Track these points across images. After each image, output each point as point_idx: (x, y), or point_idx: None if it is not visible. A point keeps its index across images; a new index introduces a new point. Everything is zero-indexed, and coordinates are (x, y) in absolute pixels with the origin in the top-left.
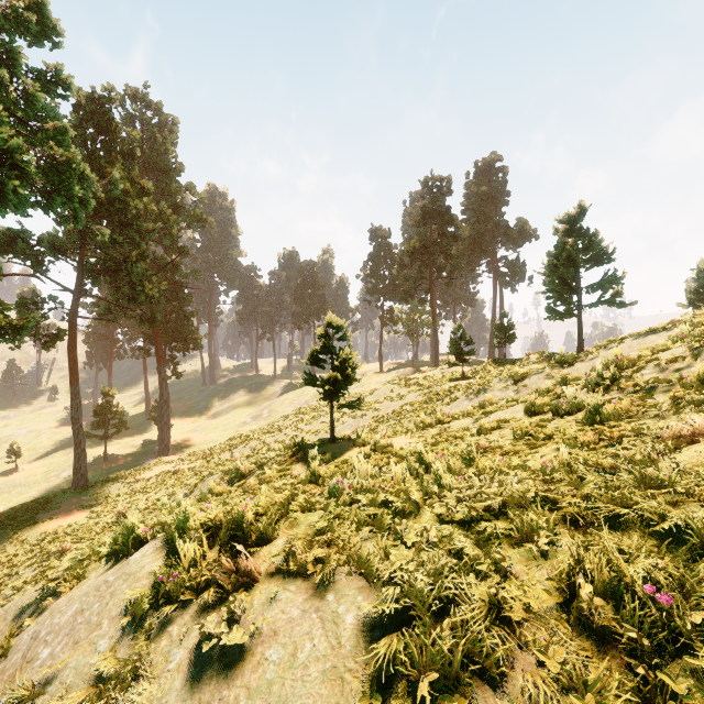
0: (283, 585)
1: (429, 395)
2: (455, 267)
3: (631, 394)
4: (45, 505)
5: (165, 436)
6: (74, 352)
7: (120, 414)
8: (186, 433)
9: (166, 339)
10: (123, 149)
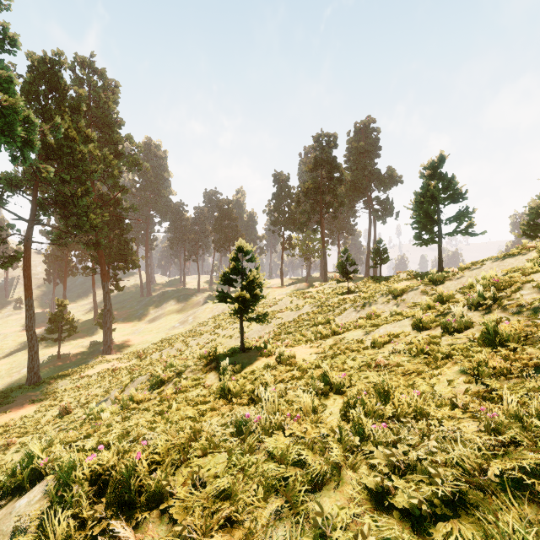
0: None
1: (322, 306)
2: (340, 204)
3: (518, 314)
4: (2, 399)
5: (108, 338)
6: (28, 271)
7: (71, 320)
8: (126, 336)
9: (109, 260)
10: (71, 103)
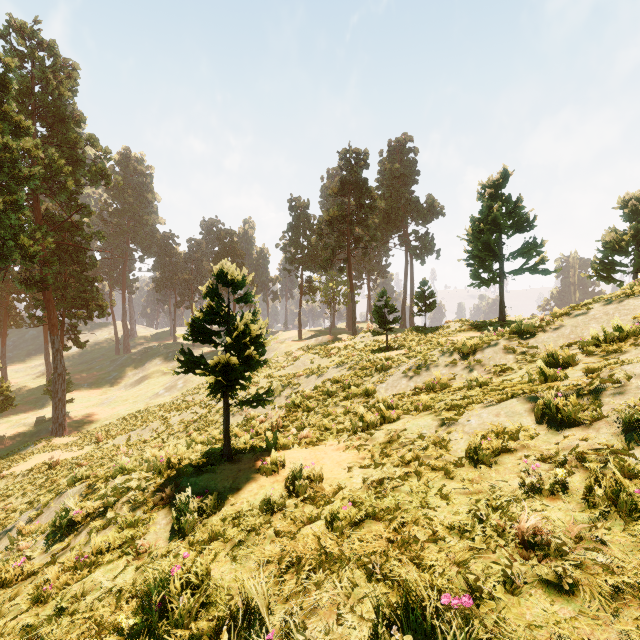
0: None
1: (355, 368)
2: (372, 238)
3: None
4: None
5: (59, 413)
6: None
7: (5, 390)
8: (91, 407)
9: (64, 305)
10: None
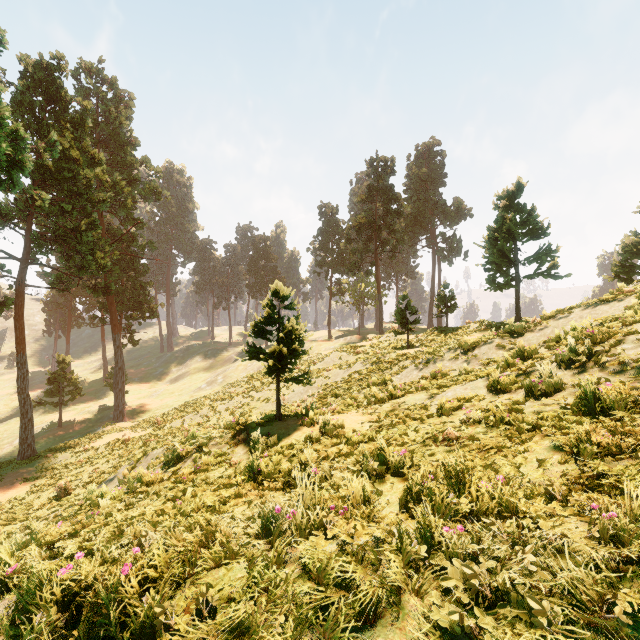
0: None
1: (377, 363)
2: (399, 242)
3: (621, 373)
4: None
5: (120, 402)
6: (20, 321)
7: (75, 381)
8: (143, 399)
9: (122, 308)
10: (73, 118)
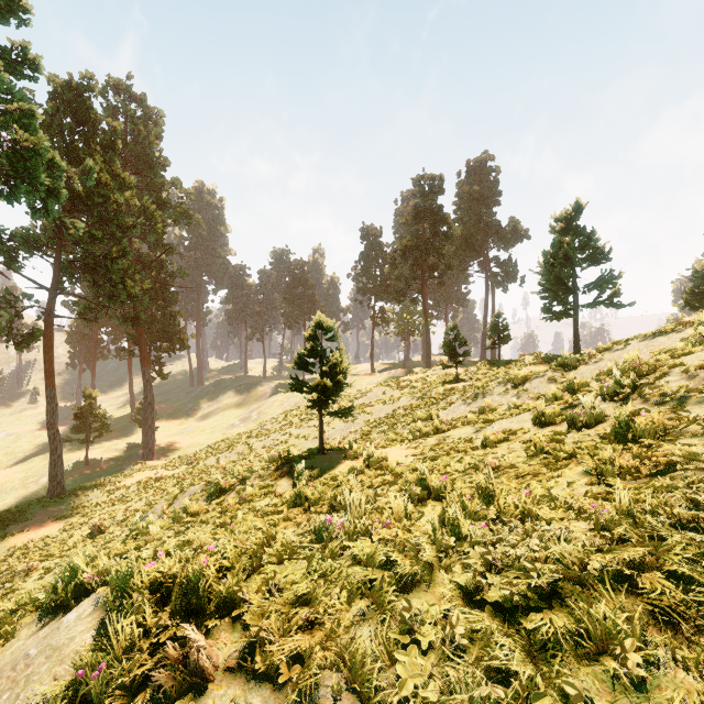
0: (245, 694)
1: (423, 398)
2: (448, 267)
3: (660, 405)
4: (17, 516)
5: (149, 439)
6: (50, 353)
7: (102, 417)
8: (172, 436)
9: (151, 339)
10: (103, 140)
